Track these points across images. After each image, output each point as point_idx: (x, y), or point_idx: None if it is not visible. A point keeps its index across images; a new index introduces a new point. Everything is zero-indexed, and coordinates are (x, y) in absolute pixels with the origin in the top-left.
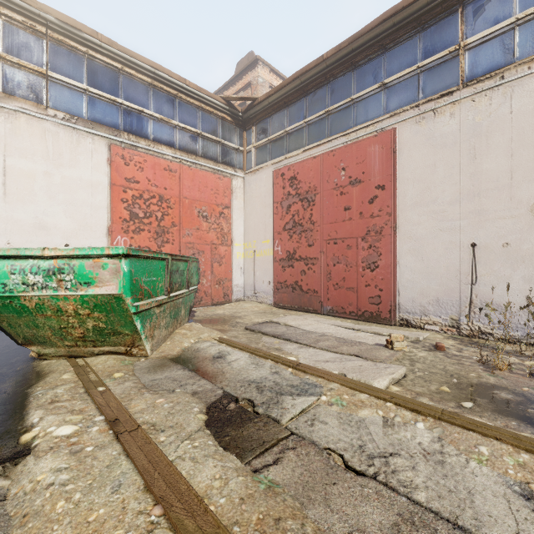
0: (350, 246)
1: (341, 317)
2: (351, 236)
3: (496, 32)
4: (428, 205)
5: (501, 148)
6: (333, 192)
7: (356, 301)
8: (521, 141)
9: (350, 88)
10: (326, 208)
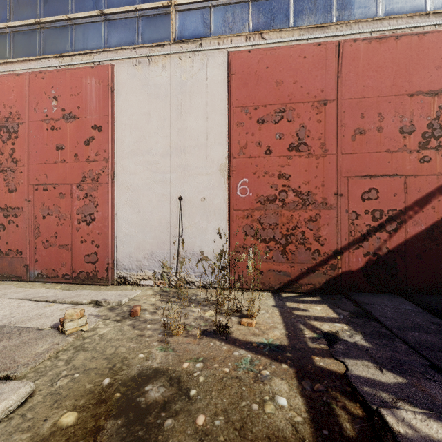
0: (64, 194)
1: (53, 282)
2: (65, 182)
3: (198, 3)
4: (144, 155)
5: (200, 110)
6: (42, 124)
7: (71, 261)
8: (214, 107)
9: (67, 3)
10: (33, 143)
